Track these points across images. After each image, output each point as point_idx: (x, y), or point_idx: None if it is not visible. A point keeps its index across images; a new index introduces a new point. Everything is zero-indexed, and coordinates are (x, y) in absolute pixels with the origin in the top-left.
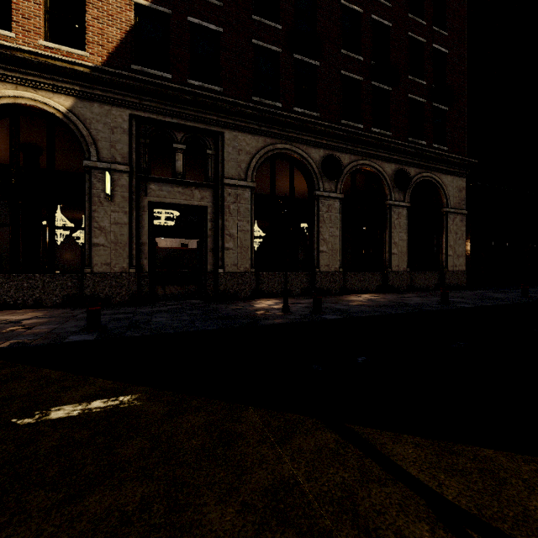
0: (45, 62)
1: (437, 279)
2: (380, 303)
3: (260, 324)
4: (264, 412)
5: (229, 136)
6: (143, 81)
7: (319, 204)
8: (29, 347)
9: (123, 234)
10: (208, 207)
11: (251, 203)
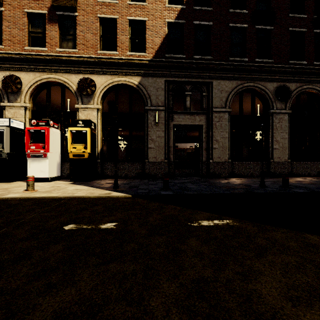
0: (130, 62)
1: None
2: None
3: (255, 192)
4: (317, 236)
5: (216, 83)
6: (172, 62)
7: (272, 118)
8: (150, 195)
9: (161, 142)
10: (203, 125)
11: (228, 121)
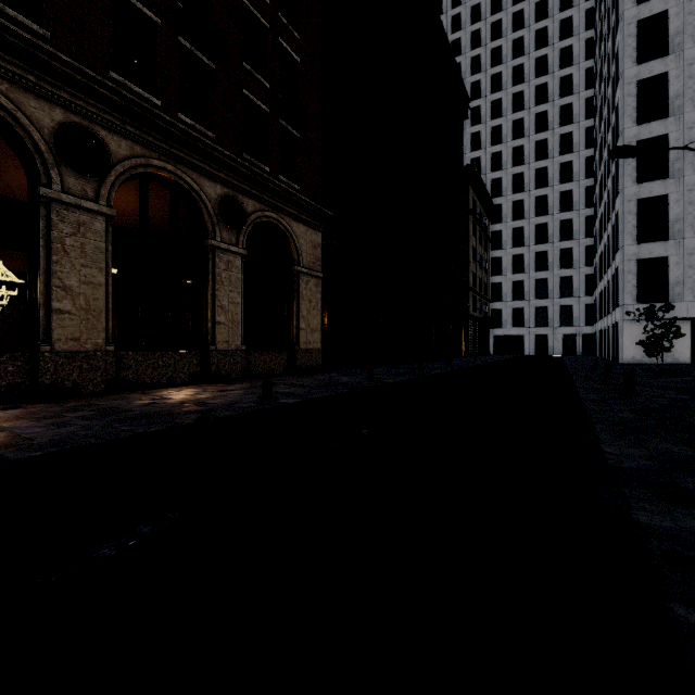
0: None
1: (287, 360)
2: (152, 409)
3: None
4: None
5: None
6: None
7: (50, 216)
8: None
9: None
10: None
11: None
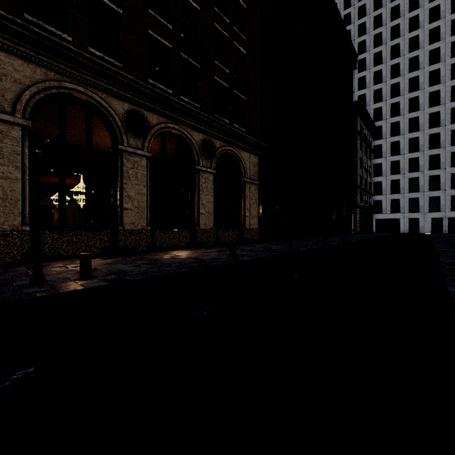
0: None
1: (238, 235)
2: (175, 261)
3: None
4: None
5: None
6: None
7: (123, 159)
8: None
9: None
10: None
11: (24, 146)
